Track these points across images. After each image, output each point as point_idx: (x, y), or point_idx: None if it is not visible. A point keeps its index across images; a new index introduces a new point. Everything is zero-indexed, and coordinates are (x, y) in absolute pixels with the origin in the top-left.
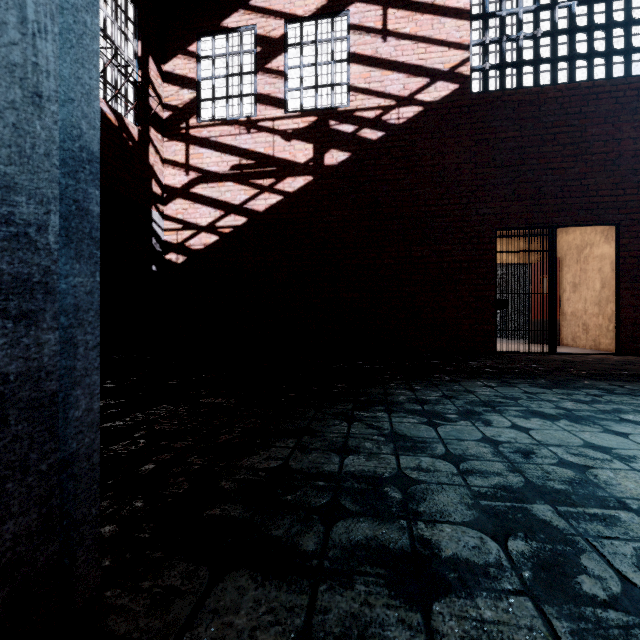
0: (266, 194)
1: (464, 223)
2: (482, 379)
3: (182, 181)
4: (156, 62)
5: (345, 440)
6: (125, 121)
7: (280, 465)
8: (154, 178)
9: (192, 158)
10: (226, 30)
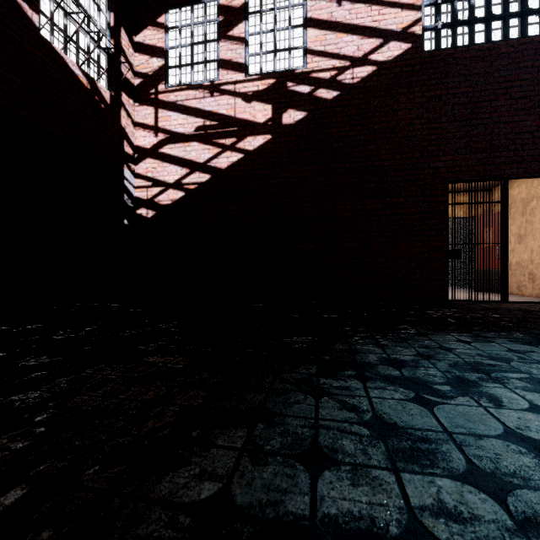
0: (228, 152)
1: (416, 176)
2: (451, 332)
3: (151, 142)
4: (128, 33)
5: (314, 433)
6: (97, 85)
7: (217, 495)
8: (126, 139)
9: (160, 121)
10: (191, 2)
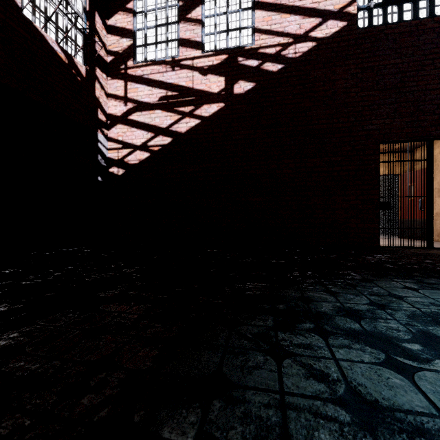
0: (187, 119)
1: (351, 138)
2: (394, 278)
3: (122, 110)
4: (101, 17)
5: (282, 419)
6: (74, 60)
7: None
8: (99, 108)
9: (129, 92)
10: None
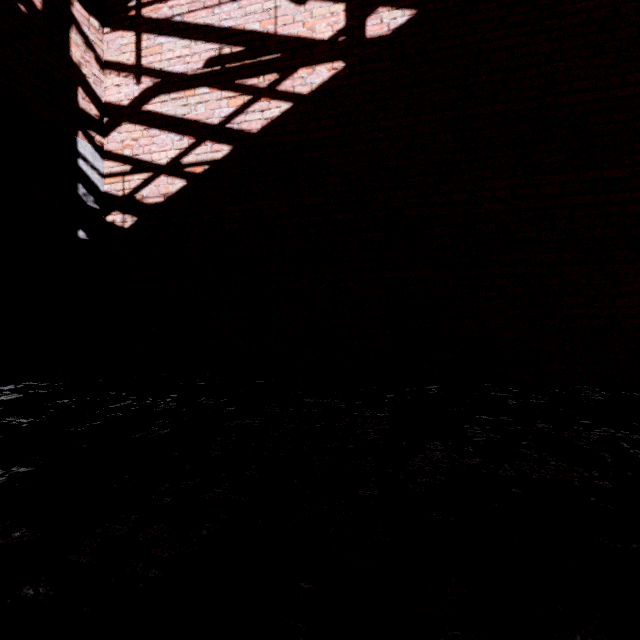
0: (263, 101)
1: None
2: None
3: (130, 94)
4: None
5: None
6: None
7: None
8: (82, 86)
9: (145, 55)
10: None
